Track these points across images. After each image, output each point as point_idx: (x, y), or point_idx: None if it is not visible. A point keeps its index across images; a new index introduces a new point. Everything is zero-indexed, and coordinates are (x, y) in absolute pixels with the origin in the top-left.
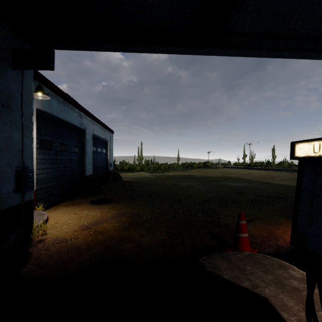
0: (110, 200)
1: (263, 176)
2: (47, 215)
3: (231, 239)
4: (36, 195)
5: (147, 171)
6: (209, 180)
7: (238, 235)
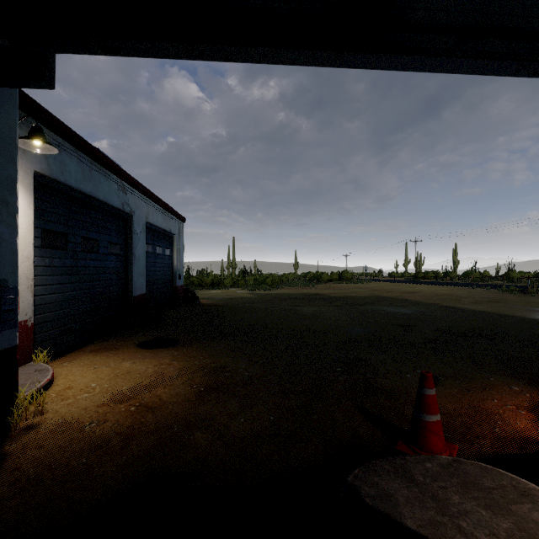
0: (176, 341)
1: (442, 296)
2: (52, 372)
3: (403, 422)
4: (35, 333)
5: (243, 287)
6: (350, 302)
7: (422, 417)
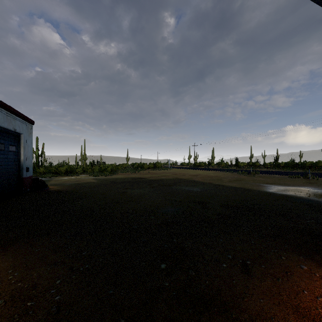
0: None
1: (212, 177)
2: None
3: None
4: None
5: (90, 174)
6: (162, 184)
7: None
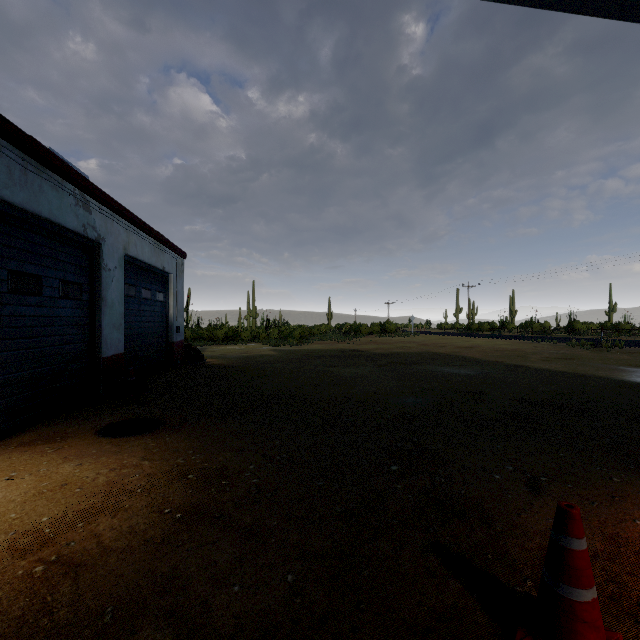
0: (158, 424)
1: (505, 352)
2: None
3: (511, 575)
4: None
5: (264, 342)
6: (397, 361)
7: (565, 592)
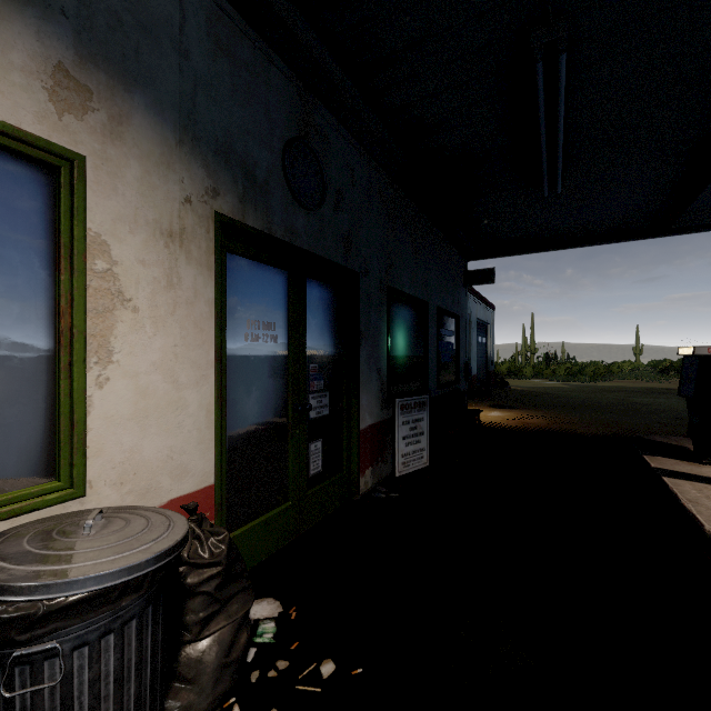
0: (515, 407)
1: None
2: None
3: None
4: None
5: (550, 378)
6: None
7: None
